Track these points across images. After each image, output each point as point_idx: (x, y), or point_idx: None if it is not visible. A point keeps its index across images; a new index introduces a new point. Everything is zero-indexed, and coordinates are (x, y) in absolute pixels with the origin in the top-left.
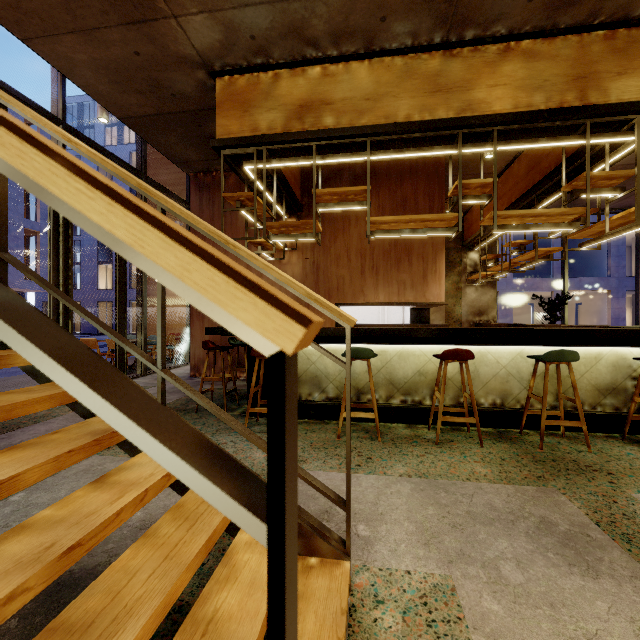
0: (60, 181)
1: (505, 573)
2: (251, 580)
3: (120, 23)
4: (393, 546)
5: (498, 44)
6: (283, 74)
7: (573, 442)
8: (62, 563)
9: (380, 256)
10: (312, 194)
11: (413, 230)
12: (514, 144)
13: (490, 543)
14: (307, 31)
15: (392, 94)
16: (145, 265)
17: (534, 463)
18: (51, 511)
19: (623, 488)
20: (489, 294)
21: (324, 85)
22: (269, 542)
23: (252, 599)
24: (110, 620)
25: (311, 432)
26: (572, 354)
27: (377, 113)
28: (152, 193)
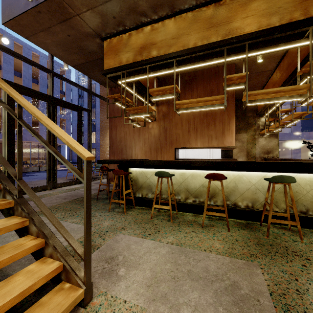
0: None
1: None
2: (6, 292)
3: (58, 23)
4: (130, 284)
5: None
6: (133, 33)
7: (294, 234)
8: None
9: (198, 122)
10: None
11: (200, 106)
12: (261, 50)
13: (187, 293)
14: (138, 8)
15: (186, 33)
16: None
17: (256, 245)
18: None
19: (310, 271)
20: (274, 141)
21: (152, 35)
22: None
23: None
24: None
25: (140, 214)
26: (290, 178)
27: (178, 45)
28: (13, 96)
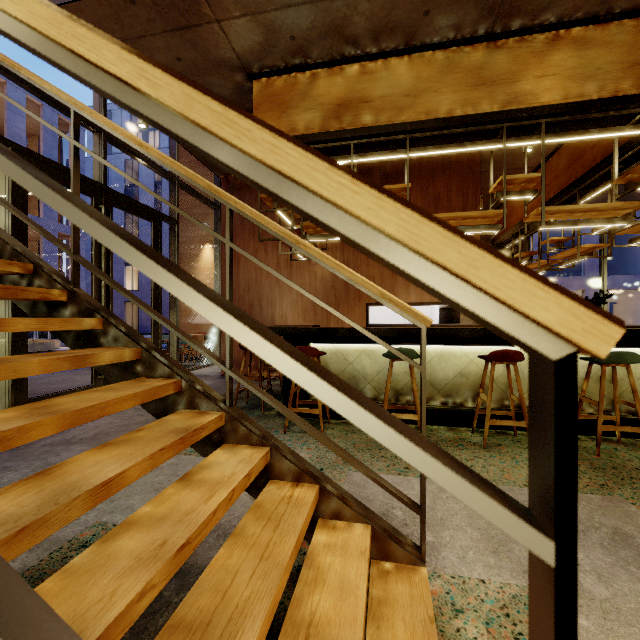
0: (319, 176)
1: (587, 586)
2: (340, 584)
3: (165, 30)
4: (460, 553)
5: (546, 33)
6: (321, 74)
7: (631, 449)
8: (176, 561)
9: None
10: None
11: None
12: (562, 136)
13: None
14: (347, 29)
15: (433, 89)
16: (404, 262)
17: (593, 470)
18: (150, 508)
19: None
20: None
21: (362, 83)
22: (557, 561)
23: (346, 603)
24: (226, 620)
25: (351, 433)
26: (632, 356)
27: (417, 109)
28: (222, 194)
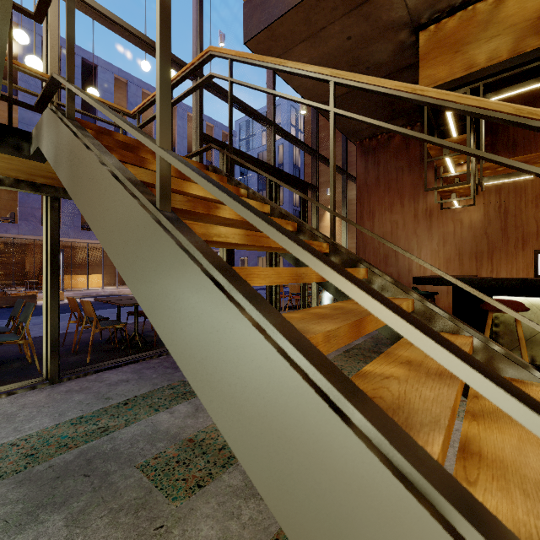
0: None
1: None
2: None
3: (344, 13)
4: None
5: None
6: None
7: None
8: None
9: None
10: (497, 131)
11: None
12: None
13: None
14: None
15: None
16: None
17: None
18: None
19: None
20: None
21: None
22: None
23: None
24: None
25: None
26: None
27: None
28: None
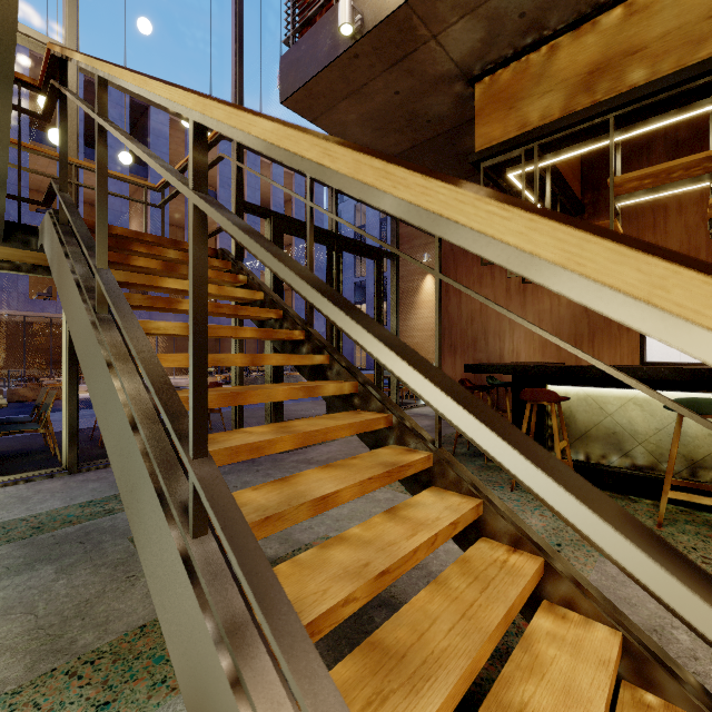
0: (467, 208)
1: None
2: (564, 686)
3: (384, 70)
4: None
5: None
6: (562, 42)
7: None
8: (377, 584)
9: None
10: (599, 187)
11: None
12: None
13: None
14: None
15: None
16: (569, 288)
17: None
18: (359, 530)
19: None
20: None
21: (628, 29)
22: None
23: None
24: (420, 660)
25: None
26: None
27: None
28: None
